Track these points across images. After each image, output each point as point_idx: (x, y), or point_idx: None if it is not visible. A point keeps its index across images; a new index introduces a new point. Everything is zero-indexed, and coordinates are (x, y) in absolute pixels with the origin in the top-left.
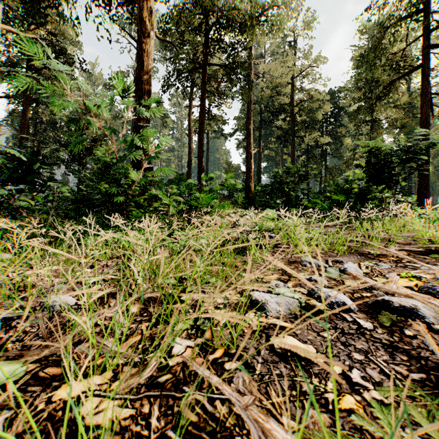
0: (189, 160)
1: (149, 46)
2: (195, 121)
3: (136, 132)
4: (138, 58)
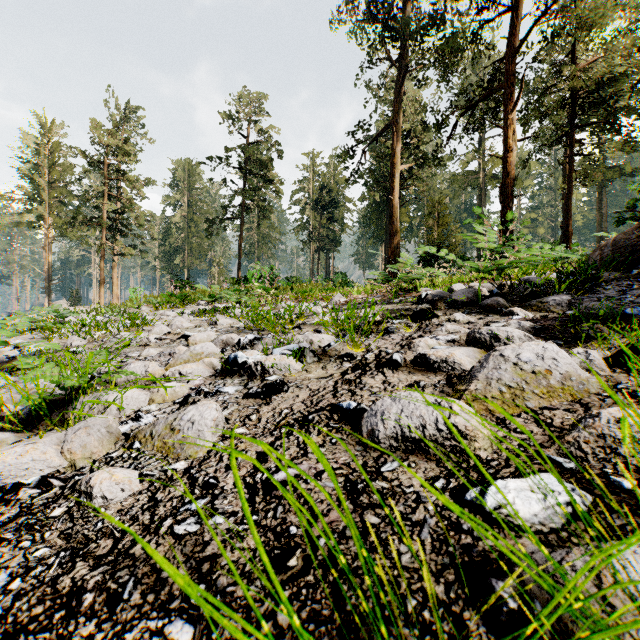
0: (563, 223)
1: (512, 158)
2: (564, 185)
3: (501, 223)
4: (503, 170)
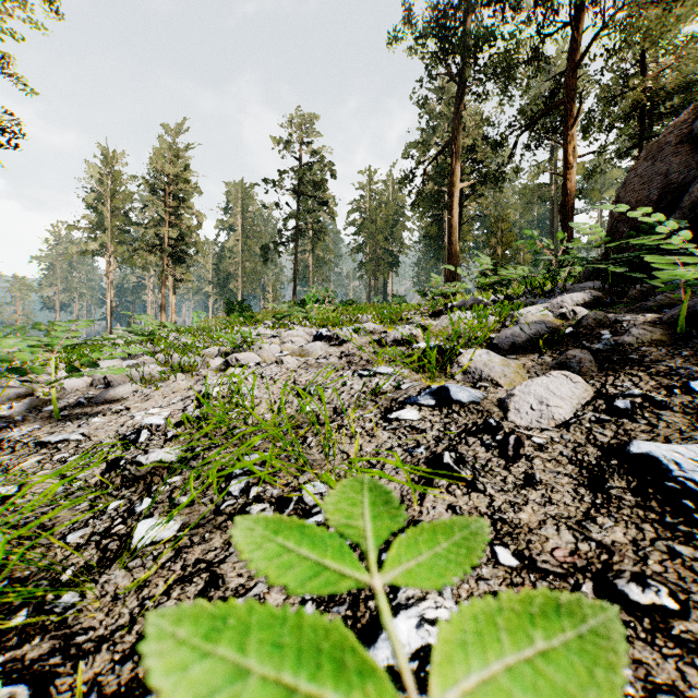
0: None
1: (572, 175)
2: None
3: None
4: (563, 188)
